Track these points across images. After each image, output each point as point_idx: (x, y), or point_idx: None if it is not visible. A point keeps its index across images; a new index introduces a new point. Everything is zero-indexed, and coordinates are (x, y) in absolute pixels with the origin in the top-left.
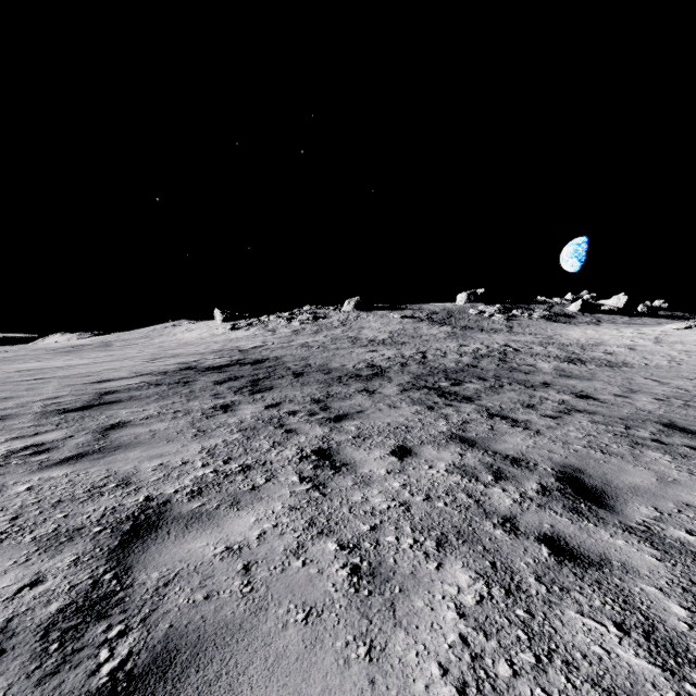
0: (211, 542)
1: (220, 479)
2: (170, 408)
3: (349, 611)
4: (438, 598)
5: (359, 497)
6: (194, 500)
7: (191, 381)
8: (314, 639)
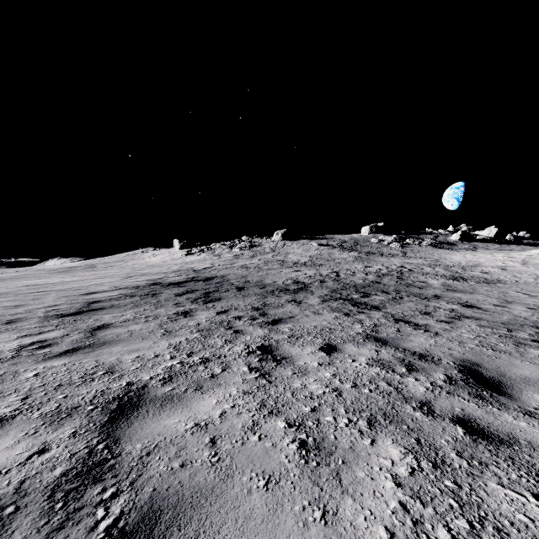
0: (182, 419)
1: (185, 368)
2: (142, 314)
3: (302, 479)
4: (376, 469)
5: (299, 384)
6: (166, 385)
7: (158, 293)
8: (275, 504)
